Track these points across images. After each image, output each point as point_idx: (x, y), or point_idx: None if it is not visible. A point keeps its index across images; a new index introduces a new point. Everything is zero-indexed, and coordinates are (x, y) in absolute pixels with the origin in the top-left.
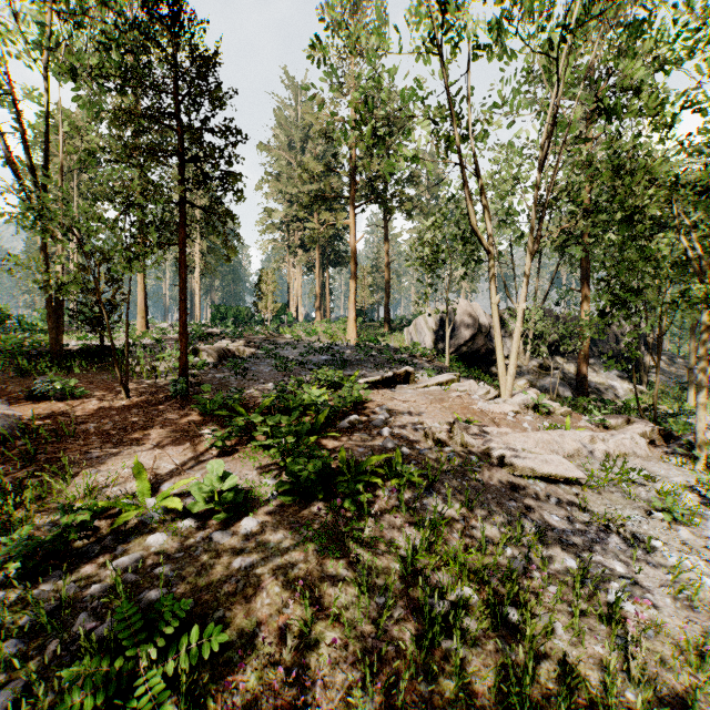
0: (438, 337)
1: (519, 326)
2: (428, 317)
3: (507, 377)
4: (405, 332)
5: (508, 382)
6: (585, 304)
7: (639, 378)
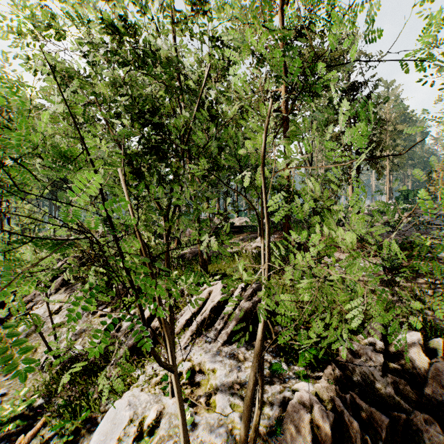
0: None
1: None
2: None
3: None
4: None
5: None
6: None
7: None
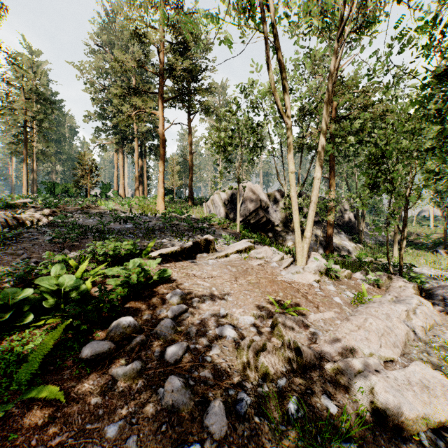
0: (230, 210)
1: (315, 195)
2: (222, 195)
3: (304, 245)
4: (204, 206)
5: (305, 249)
6: (332, 187)
7: (358, 239)
